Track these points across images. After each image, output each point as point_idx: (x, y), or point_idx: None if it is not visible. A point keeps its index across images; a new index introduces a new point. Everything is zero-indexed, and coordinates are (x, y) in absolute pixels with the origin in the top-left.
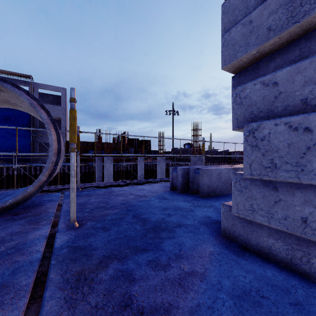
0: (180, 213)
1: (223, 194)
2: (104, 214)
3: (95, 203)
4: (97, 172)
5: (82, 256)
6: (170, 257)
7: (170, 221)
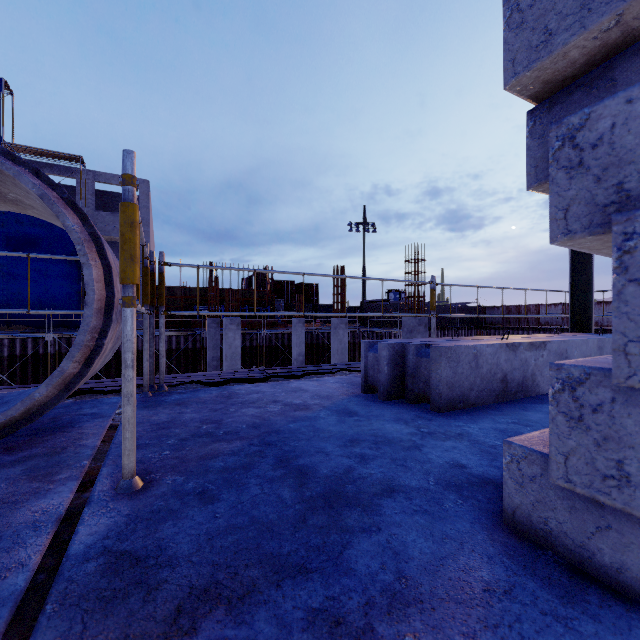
0: (390, 453)
1: (484, 404)
2: (209, 454)
3: (192, 424)
4: (210, 349)
5: (131, 589)
6: (373, 600)
7: (366, 478)
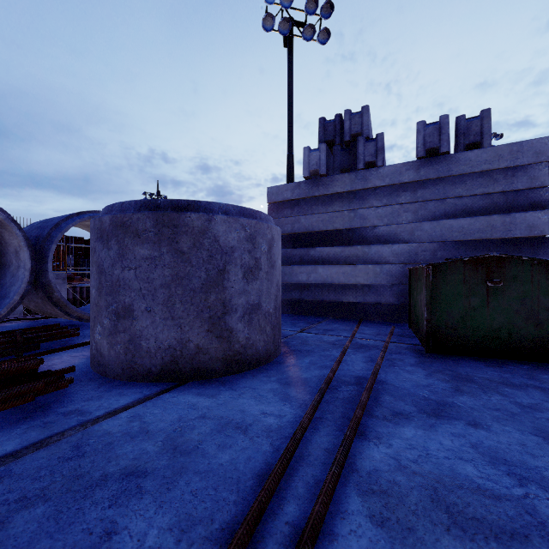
0: None
1: None
2: None
3: None
4: None
5: None
6: None
7: None
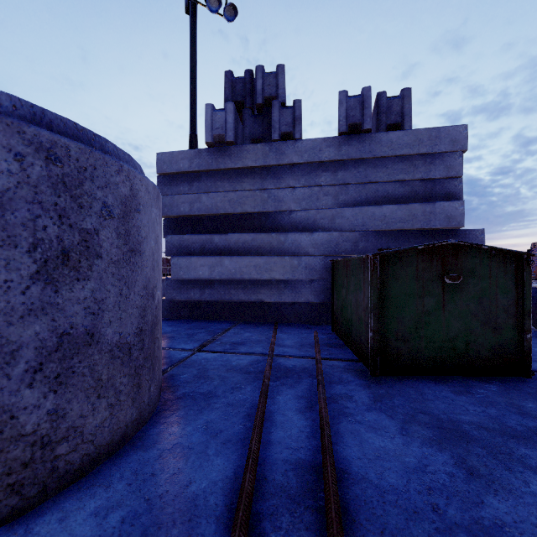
0: None
1: None
2: None
3: None
4: None
5: None
6: None
7: None
